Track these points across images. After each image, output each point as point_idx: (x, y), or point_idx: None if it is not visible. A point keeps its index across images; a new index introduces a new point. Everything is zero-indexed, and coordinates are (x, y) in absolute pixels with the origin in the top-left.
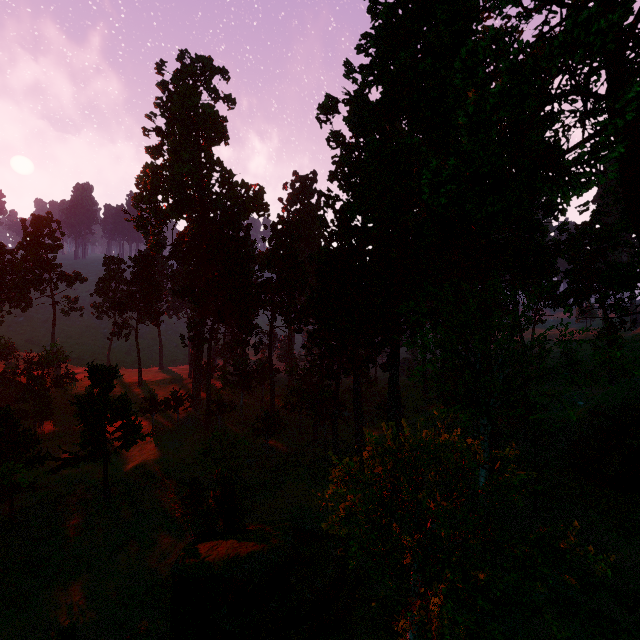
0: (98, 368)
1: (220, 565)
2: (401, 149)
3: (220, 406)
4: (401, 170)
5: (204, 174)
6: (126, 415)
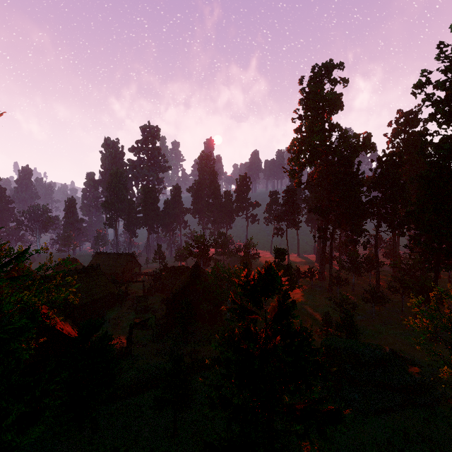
0: (278, 249)
1: (346, 344)
2: None
3: (338, 280)
4: None
5: (327, 135)
6: (290, 274)
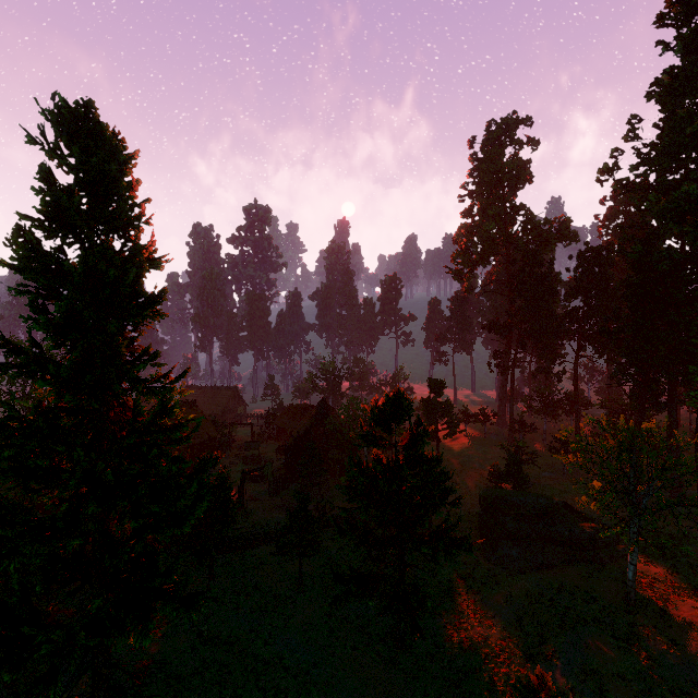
0: (433, 381)
1: (506, 494)
2: (697, 182)
3: (521, 426)
4: (686, 210)
5: (508, 221)
6: (450, 414)
